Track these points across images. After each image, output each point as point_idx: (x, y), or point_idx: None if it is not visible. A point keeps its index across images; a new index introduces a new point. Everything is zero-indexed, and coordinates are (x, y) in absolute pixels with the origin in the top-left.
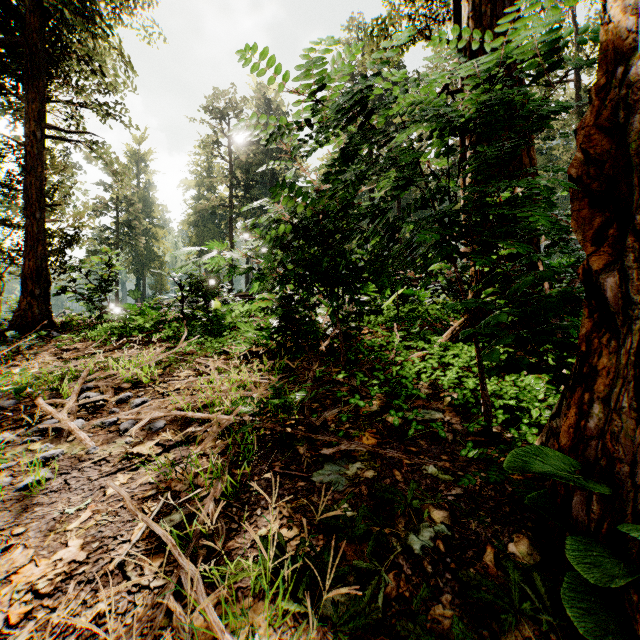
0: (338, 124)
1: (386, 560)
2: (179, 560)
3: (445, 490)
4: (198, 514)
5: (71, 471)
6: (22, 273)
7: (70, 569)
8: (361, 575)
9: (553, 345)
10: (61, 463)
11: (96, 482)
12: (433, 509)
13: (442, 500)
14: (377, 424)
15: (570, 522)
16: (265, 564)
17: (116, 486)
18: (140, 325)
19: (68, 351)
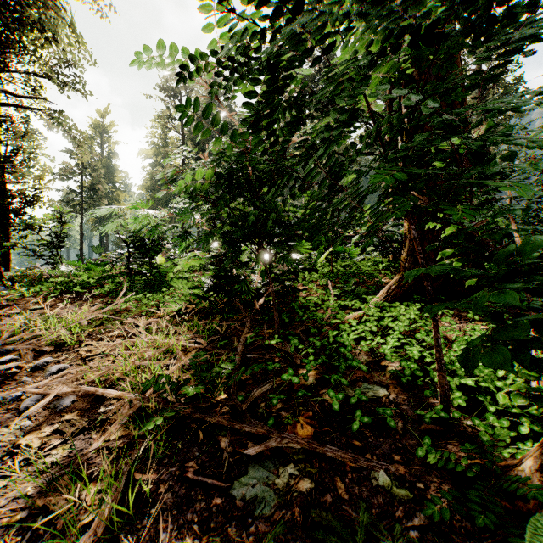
0: (265, 38)
1: None
2: None
3: (404, 517)
4: None
5: None
6: None
7: None
8: None
9: None
10: None
11: None
12: None
13: (403, 538)
14: (313, 404)
15: None
16: None
17: None
18: (84, 280)
19: (7, 307)
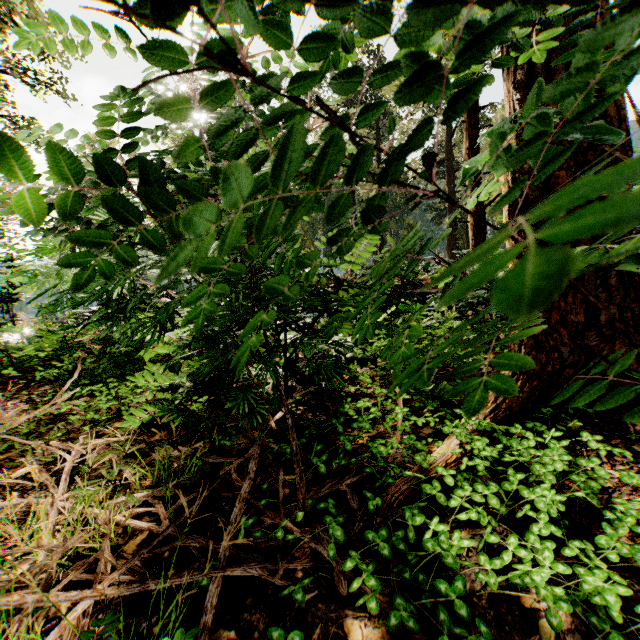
0: None
1: None
2: None
3: None
4: None
5: None
6: None
7: None
8: None
9: None
10: None
11: None
12: None
13: None
14: None
15: None
16: None
17: None
18: (29, 354)
19: None
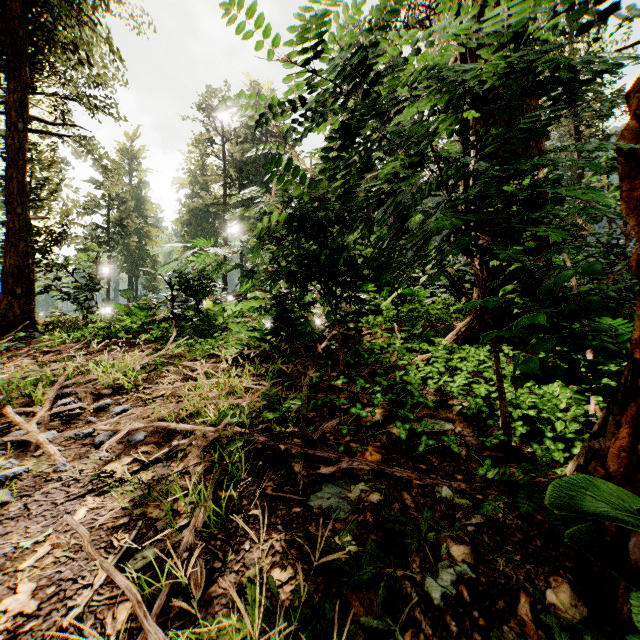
0: (339, 96)
1: (400, 613)
2: (144, 623)
3: (463, 518)
4: (176, 549)
5: (34, 493)
6: (3, 271)
7: (16, 624)
8: (370, 634)
9: (593, 351)
10: (24, 483)
11: (61, 507)
12: (452, 543)
13: (461, 531)
14: (381, 436)
15: (626, 568)
16: (253, 620)
17: (74, 521)
18: (127, 326)
19: (49, 353)
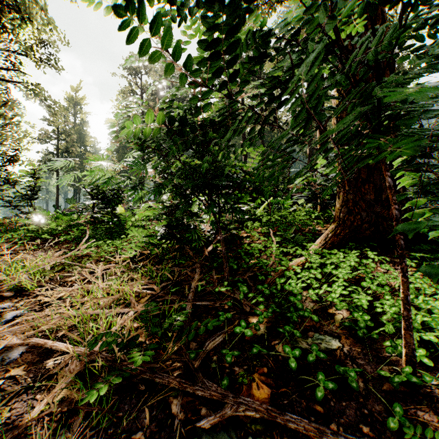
0: None
1: None
2: None
3: None
4: None
5: None
6: None
7: None
8: None
9: None
10: None
11: None
12: None
13: None
14: (267, 357)
15: None
16: None
17: None
18: (52, 228)
19: None
